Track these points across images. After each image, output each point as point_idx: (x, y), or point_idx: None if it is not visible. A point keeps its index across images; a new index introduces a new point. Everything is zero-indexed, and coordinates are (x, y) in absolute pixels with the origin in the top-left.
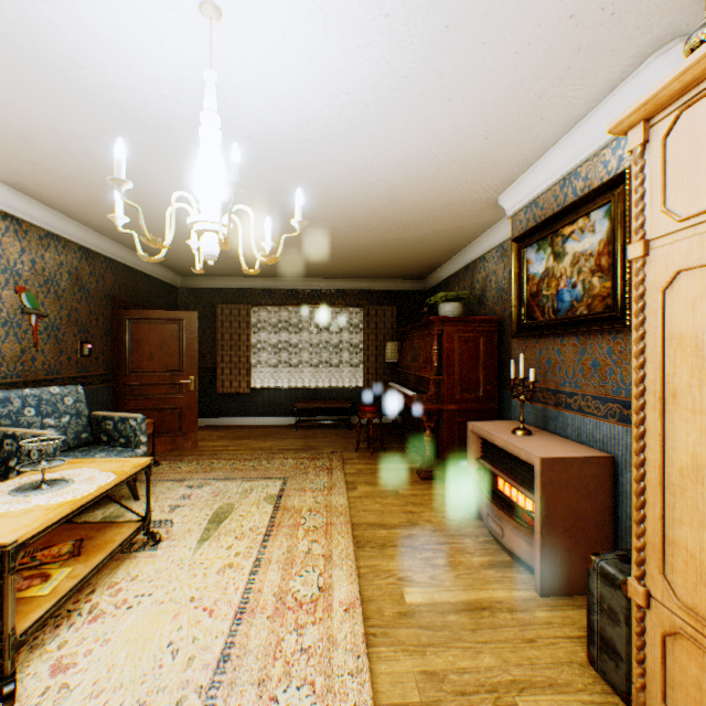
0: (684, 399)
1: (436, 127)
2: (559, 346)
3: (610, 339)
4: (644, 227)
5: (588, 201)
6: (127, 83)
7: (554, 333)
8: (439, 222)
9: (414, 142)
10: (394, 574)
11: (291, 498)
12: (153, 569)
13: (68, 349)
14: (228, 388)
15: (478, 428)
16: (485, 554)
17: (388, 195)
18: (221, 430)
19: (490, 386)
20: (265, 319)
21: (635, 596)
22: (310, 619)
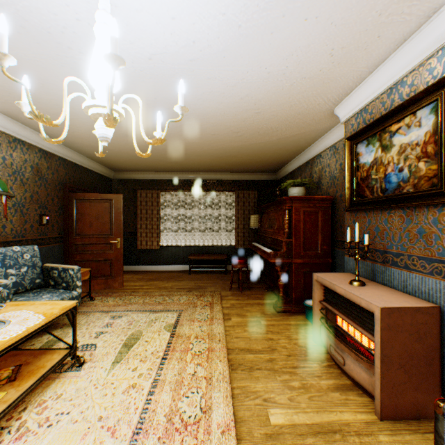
0: None
1: (293, 46)
2: (387, 217)
3: (436, 211)
4: None
5: (415, 102)
6: (48, 7)
7: (383, 207)
8: (289, 129)
9: (275, 61)
10: (260, 395)
11: (184, 326)
12: (75, 388)
13: (31, 219)
14: (145, 246)
15: (321, 279)
16: (330, 377)
17: (254, 108)
18: (139, 274)
19: (326, 246)
20: (169, 200)
21: None
22: (193, 441)
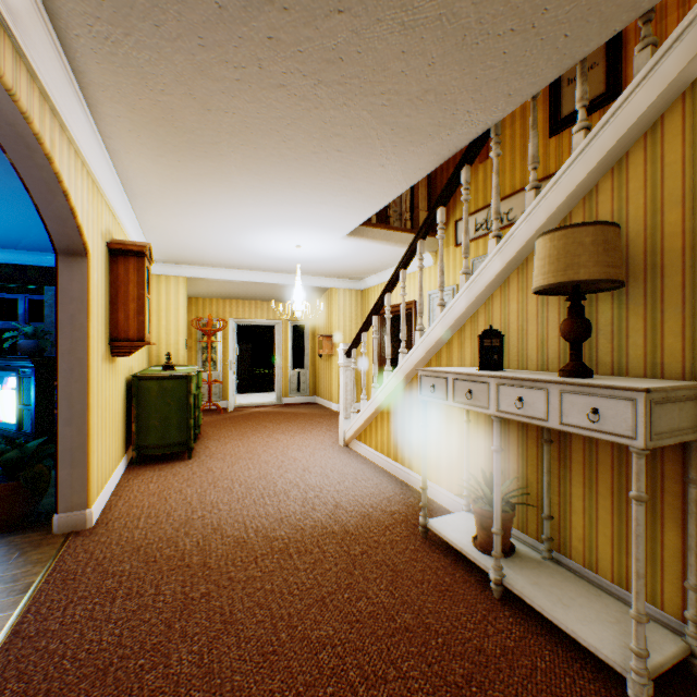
0: None
1: None
2: None
3: None
4: None
5: None
6: None
7: None
8: None
9: None
10: None
11: None
12: None
13: None
14: None
15: None
16: None
17: None
18: None
19: None
20: None
21: None
22: None
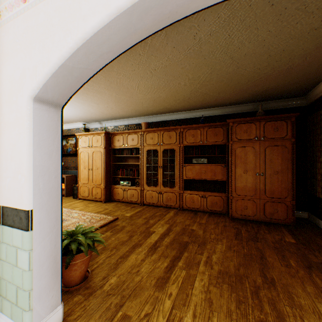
0: (82, 164)
1: None
2: (68, 158)
3: (76, 157)
4: (79, 146)
5: (73, 135)
6: None
7: (67, 156)
8: None
9: None
10: None
11: None
12: None
13: None
14: None
15: None
16: None
17: None
18: None
19: None
20: None
21: (78, 185)
22: None
